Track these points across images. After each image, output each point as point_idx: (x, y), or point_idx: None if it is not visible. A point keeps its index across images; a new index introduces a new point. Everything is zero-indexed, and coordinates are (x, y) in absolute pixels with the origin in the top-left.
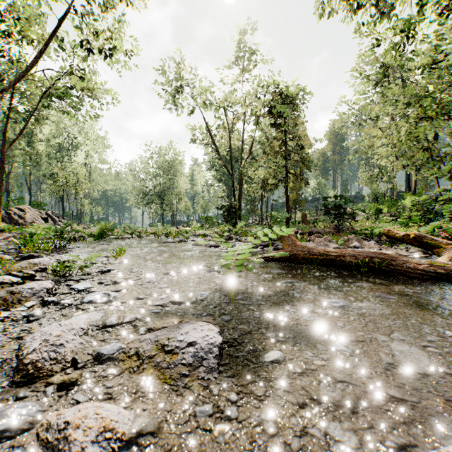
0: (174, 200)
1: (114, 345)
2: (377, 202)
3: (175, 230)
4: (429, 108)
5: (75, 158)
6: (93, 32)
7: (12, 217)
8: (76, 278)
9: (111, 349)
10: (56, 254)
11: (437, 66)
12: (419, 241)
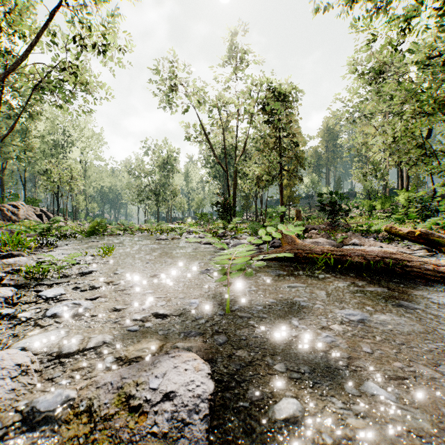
0: (169, 197)
1: (59, 394)
2: (370, 199)
3: (169, 227)
4: (425, 103)
5: (70, 155)
6: (86, 26)
7: (5, 213)
8: (49, 282)
9: (52, 401)
10: (40, 252)
11: (430, 64)
12: (425, 239)
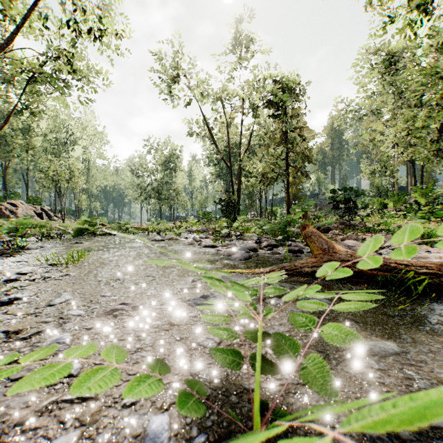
0: (172, 196)
1: None
2: (380, 196)
3: (169, 226)
4: None
5: (73, 153)
6: (80, 11)
7: (3, 212)
8: None
9: None
10: None
11: None
12: None
